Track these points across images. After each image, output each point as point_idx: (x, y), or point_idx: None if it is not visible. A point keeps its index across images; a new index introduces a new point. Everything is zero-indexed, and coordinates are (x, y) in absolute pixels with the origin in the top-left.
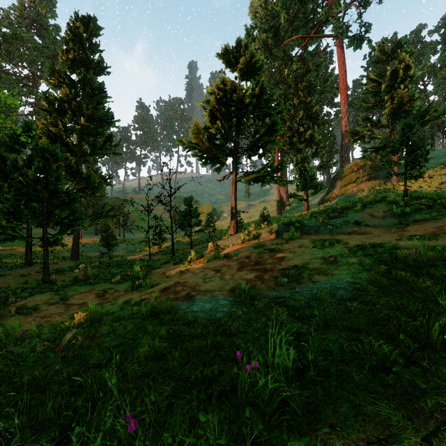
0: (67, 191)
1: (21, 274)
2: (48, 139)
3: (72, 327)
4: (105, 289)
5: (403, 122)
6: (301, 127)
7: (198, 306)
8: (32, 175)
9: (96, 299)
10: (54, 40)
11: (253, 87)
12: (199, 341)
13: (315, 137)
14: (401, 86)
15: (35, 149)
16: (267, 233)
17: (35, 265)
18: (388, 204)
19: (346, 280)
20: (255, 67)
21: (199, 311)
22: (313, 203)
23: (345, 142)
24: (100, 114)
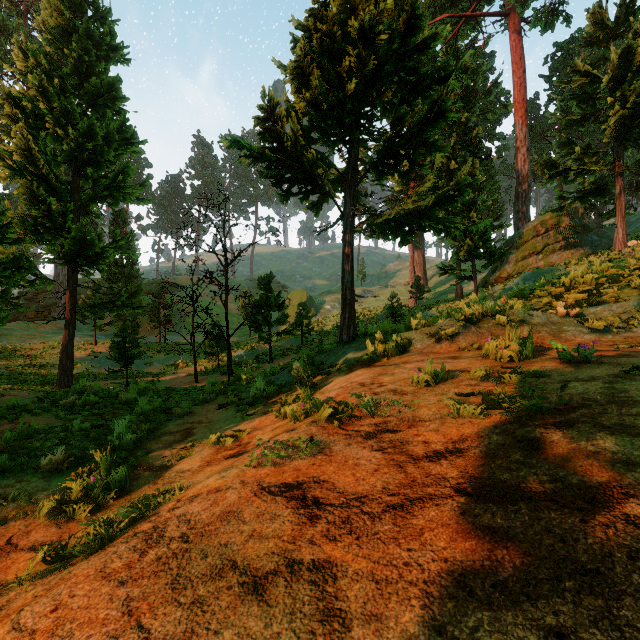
0: None
1: None
2: (9, 166)
3: None
4: None
5: None
6: (452, 162)
7: None
8: None
9: None
10: None
11: (391, 20)
12: None
13: (475, 178)
14: None
15: None
16: (426, 339)
17: None
18: None
19: None
20: None
21: None
22: (466, 288)
23: (522, 188)
24: (106, 126)
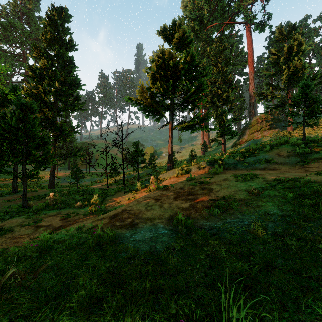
0: (41, 136)
1: (7, 200)
2: (31, 98)
3: (23, 256)
4: (69, 213)
5: (303, 82)
6: (219, 90)
7: (140, 235)
8: (13, 124)
9: (60, 221)
10: (39, 27)
11: (185, 56)
12: (138, 282)
13: (230, 97)
14: (296, 58)
15: (16, 103)
16: (196, 168)
17: (19, 192)
18: (291, 146)
19: (273, 212)
20: (186, 41)
21: (141, 240)
22: (228, 146)
23: (252, 101)
24: (70, 80)
